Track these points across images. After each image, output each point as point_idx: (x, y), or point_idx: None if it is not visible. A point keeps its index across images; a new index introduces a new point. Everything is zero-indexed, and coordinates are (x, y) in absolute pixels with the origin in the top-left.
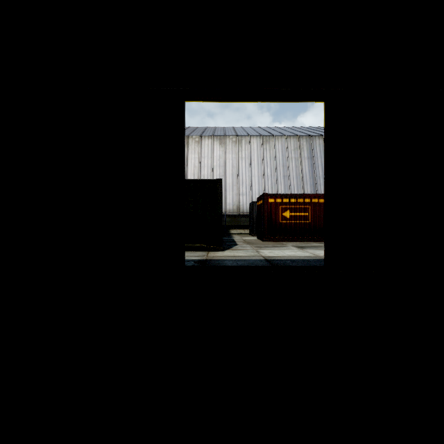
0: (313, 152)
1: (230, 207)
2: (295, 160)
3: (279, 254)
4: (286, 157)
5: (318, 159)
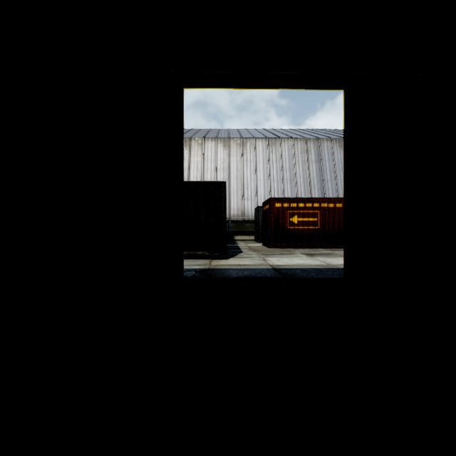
0: (321, 155)
1: (235, 212)
2: (302, 163)
3: (288, 263)
4: (292, 160)
5: (326, 163)
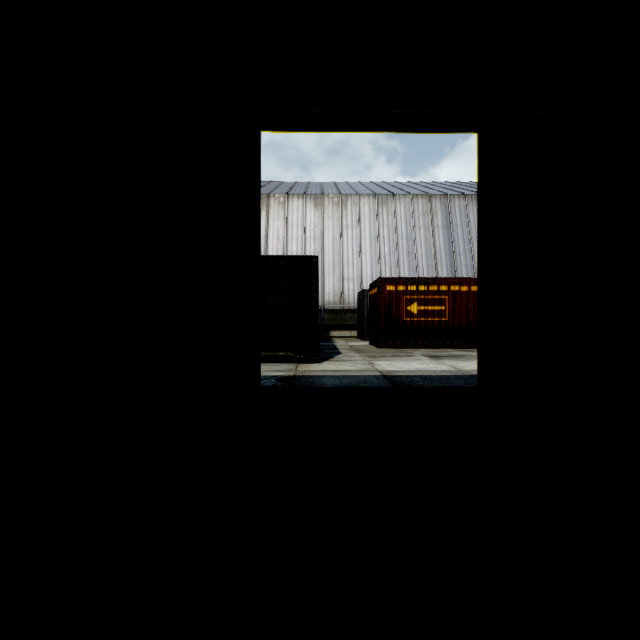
0: (451, 218)
1: (330, 298)
2: (424, 230)
3: (404, 368)
4: (411, 225)
5: (457, 229)
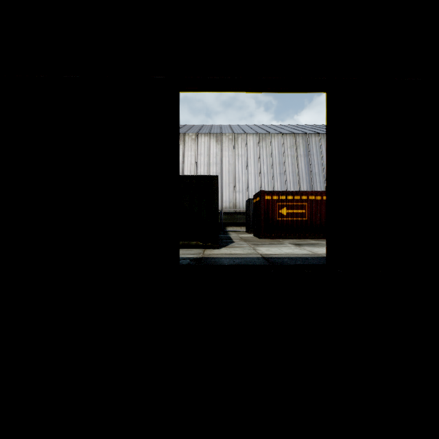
0: (309, 149)
1: (227, 204)
2: (291, 158)
3: (277, 252)
4: (282, 154)
5: (314, 157)
